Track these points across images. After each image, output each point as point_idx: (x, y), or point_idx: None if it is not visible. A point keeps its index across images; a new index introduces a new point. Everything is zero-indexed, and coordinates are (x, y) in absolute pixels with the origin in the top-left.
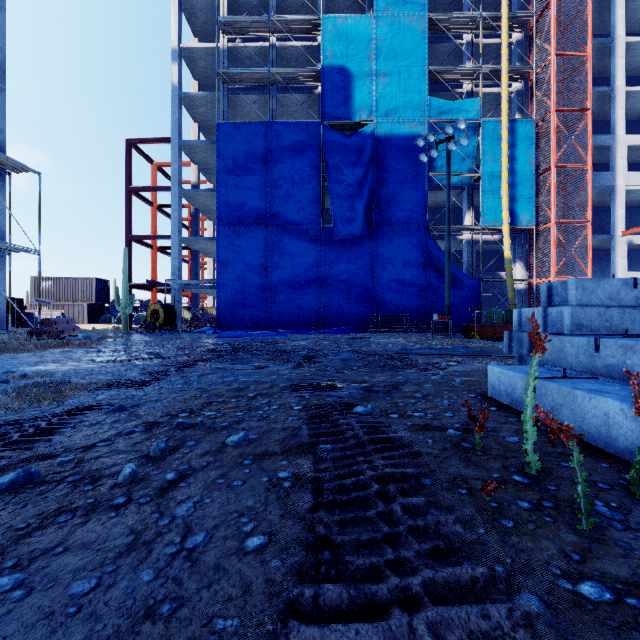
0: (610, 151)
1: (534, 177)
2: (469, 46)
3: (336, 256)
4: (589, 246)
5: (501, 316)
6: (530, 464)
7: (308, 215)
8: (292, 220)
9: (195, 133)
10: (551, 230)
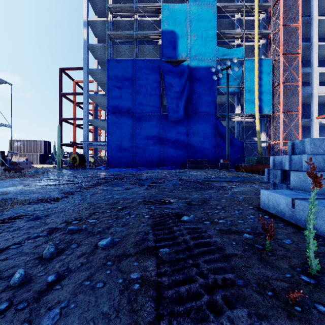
0: (310, 75)
1: (271, 88)
2: (238, 21)
3: (169, 129)
4: (300, 124)
5: (255, 160)
6: (312, 266)
7: (154, 108)
8: (146, 110)
9: (96, 65)
10: (280, 116)
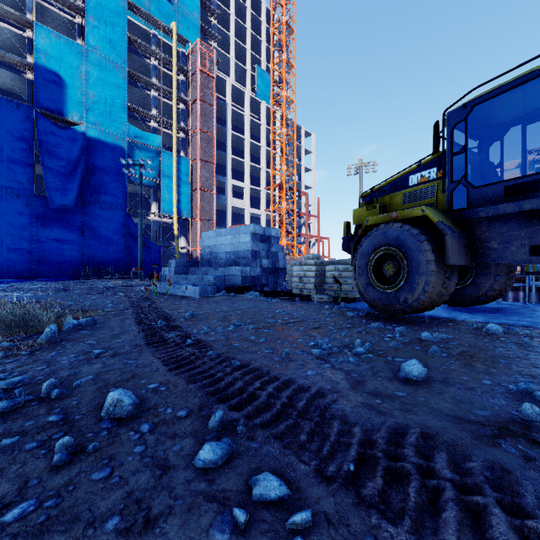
0: (225, 185)
1: (190, 191)
2: (155, 99)
3: (50, 220)
4: None
5: None
6: (154, 294)
7: (19, 182)
8: (0, 183)
9: None
10: (198, 222)
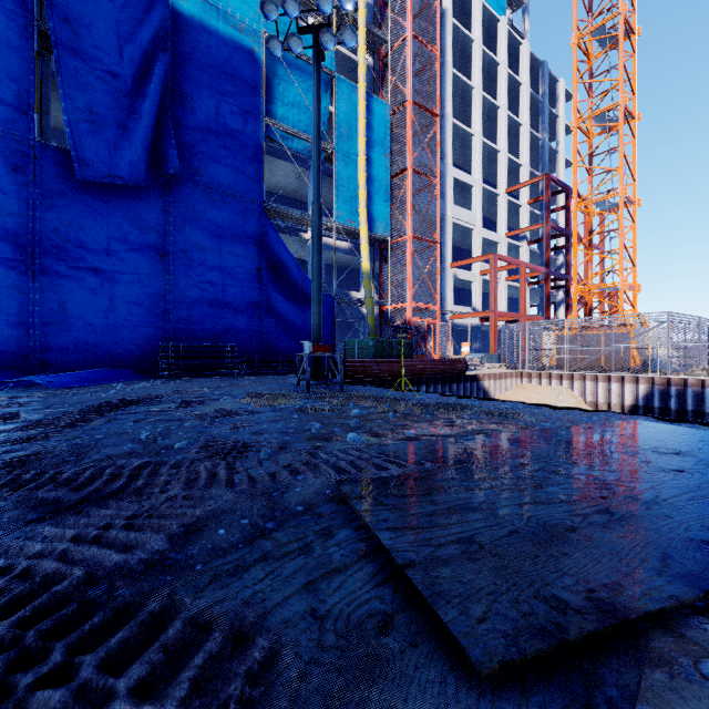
0: (442, 178)
1: (389, 176)
2: None
3: (78, 215)
4: (438, 271)
5: (368, 348)
6: None
7: None
8: None
9: None
10: (408, 245)
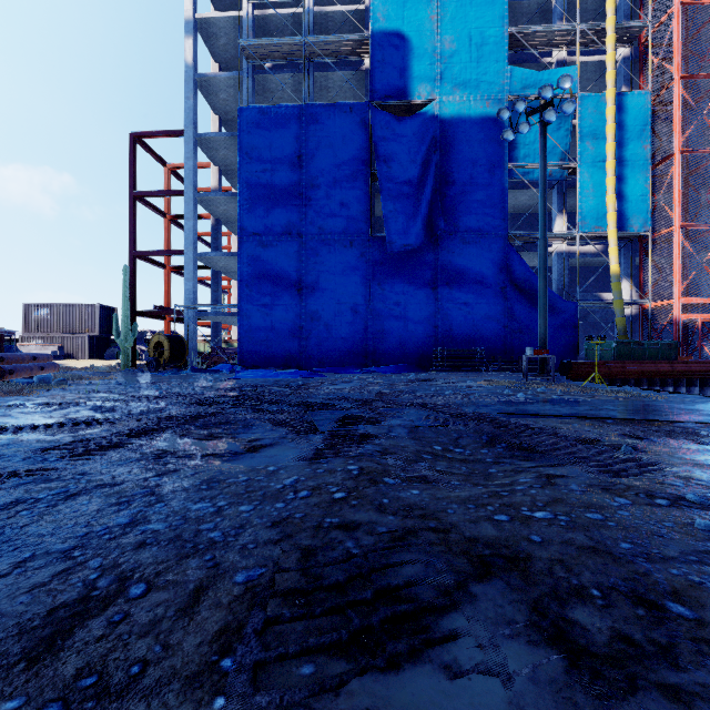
0: None
1: (649, 167)
2: (560, 2)
3: (389, 273)
4: None
5: (610, 350)
6: None
7: (353, 222)
8: (333, 228)
9: (216, 127)
10: (675, 236)
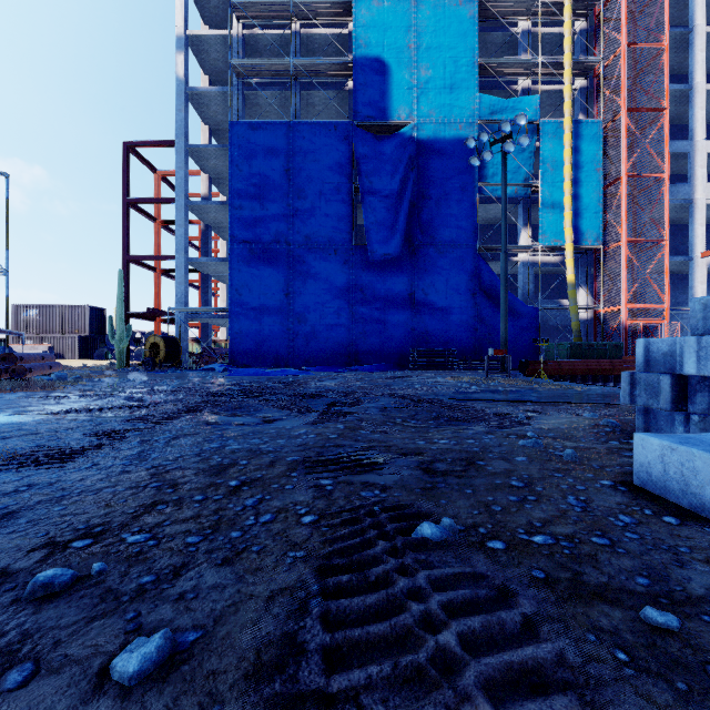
0: (688, 159)
1: (601, 188)
2: (525, 36)
3: (370, 280)
4: (666, 269)
5: (565, 350)
6: None
7: (337, 232)
8: (318, 237)
9: (205, 137)
10: (622, 250)
